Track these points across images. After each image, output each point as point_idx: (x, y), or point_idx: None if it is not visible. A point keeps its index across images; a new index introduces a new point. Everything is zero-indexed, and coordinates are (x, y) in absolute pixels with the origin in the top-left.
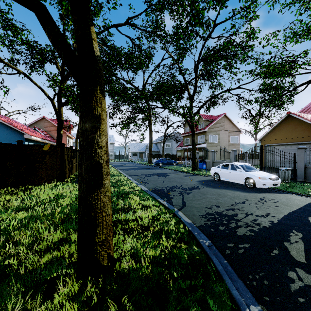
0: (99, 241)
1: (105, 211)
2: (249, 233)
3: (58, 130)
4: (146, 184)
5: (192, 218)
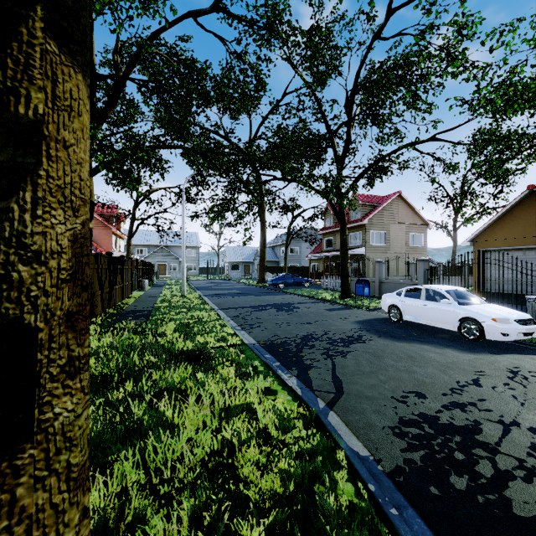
0: None
1: None
2: None
3: None
4: (253, 329)
5: (368, 439)
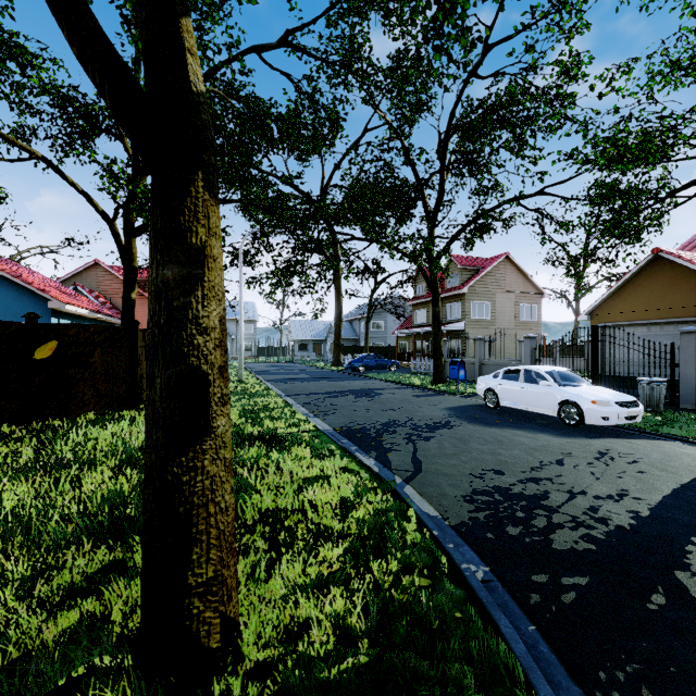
0: (199, 584)
1: (216, 501)
2: (582, 544)
3: (126, 291)
4: (328, 416)
5: (439, 504)
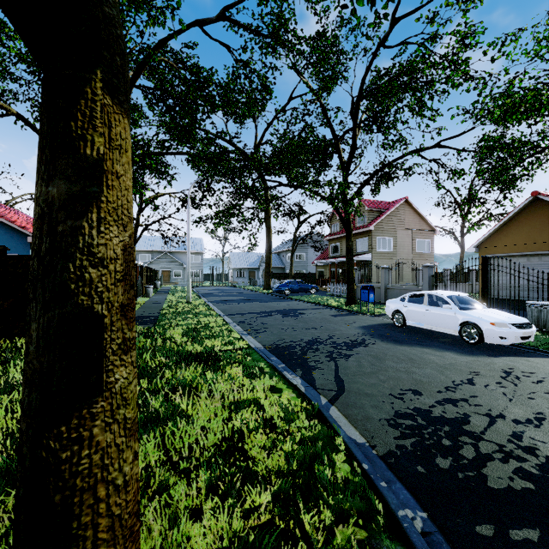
0: None
1: (109, 479)
2: (518, 481)
3: None
4: (259, 334)
5: (365, 429)
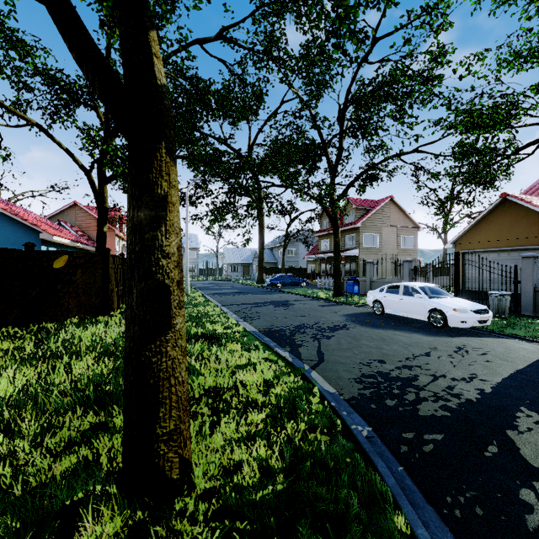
0: (164, 434)
1: (176, 376)
2: (440, 412)
3: (99, 225)
4: (254, 320)
5: (337, 384)
